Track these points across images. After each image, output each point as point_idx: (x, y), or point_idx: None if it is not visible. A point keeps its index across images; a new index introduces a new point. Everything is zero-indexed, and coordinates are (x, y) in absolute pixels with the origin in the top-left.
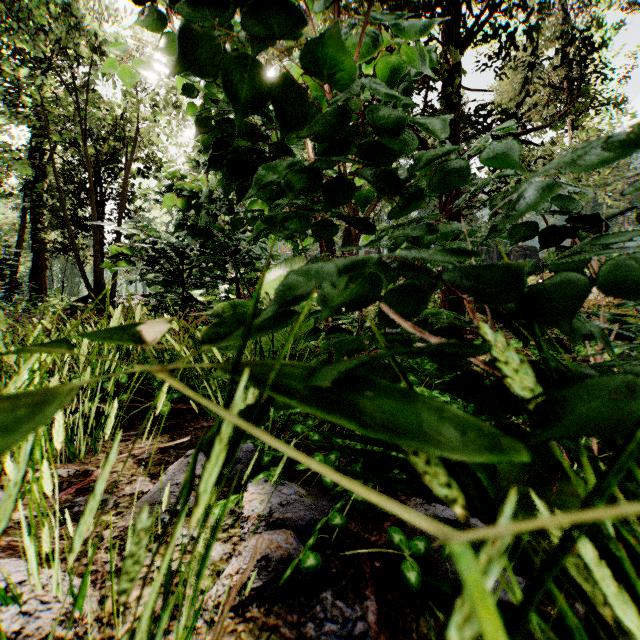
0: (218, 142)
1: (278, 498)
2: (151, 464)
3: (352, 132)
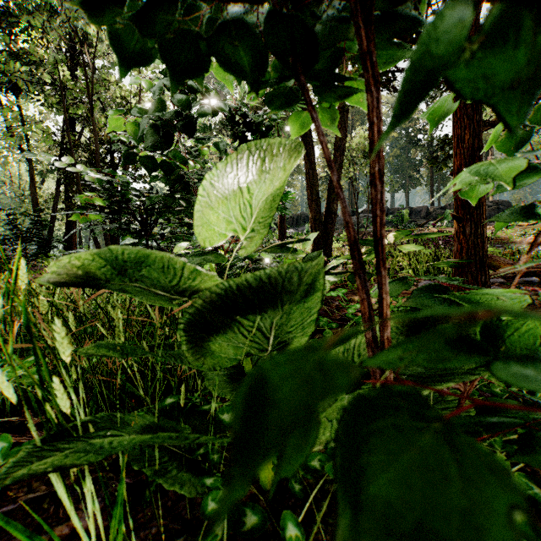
0: None
1: None
2: None
3: None
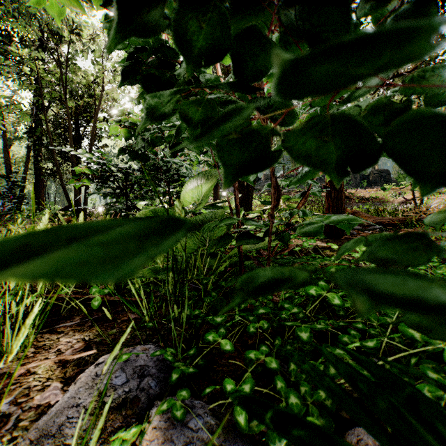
0: (134, 55)
1: (183, 438)
2: (70, 365)
3: (270, 3)
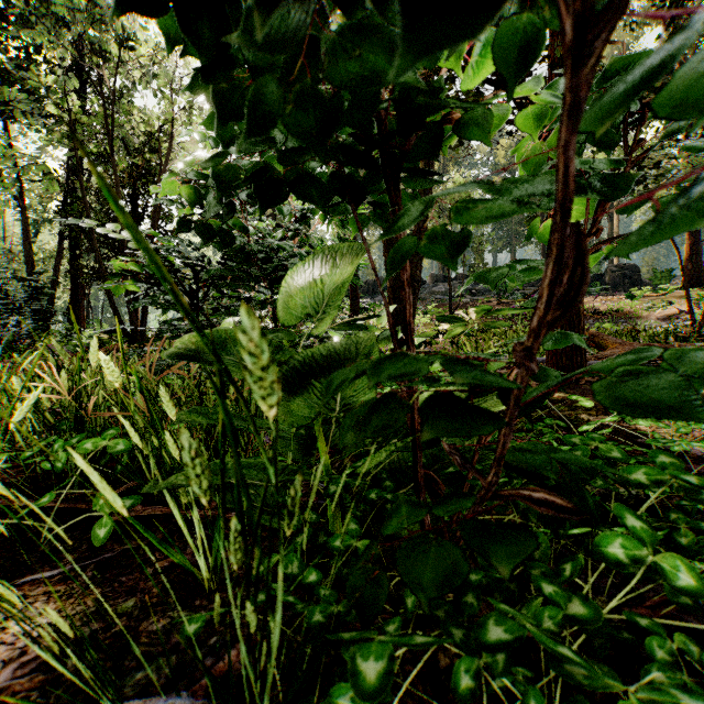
0: None
1: None
2: None
3: None
